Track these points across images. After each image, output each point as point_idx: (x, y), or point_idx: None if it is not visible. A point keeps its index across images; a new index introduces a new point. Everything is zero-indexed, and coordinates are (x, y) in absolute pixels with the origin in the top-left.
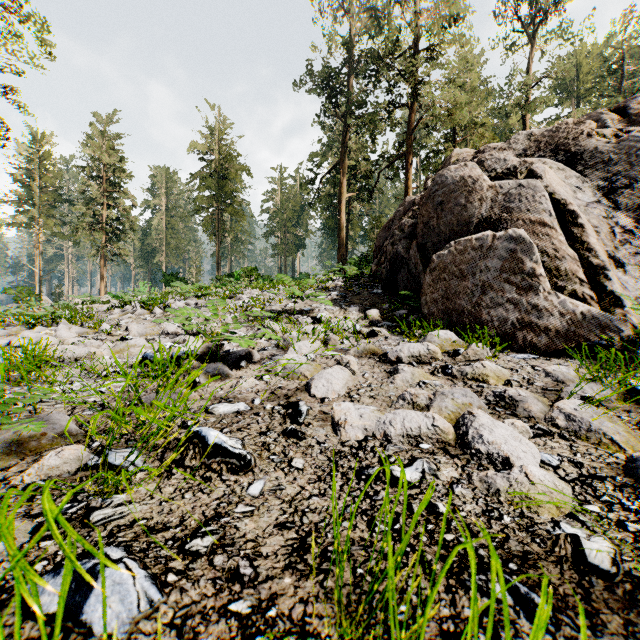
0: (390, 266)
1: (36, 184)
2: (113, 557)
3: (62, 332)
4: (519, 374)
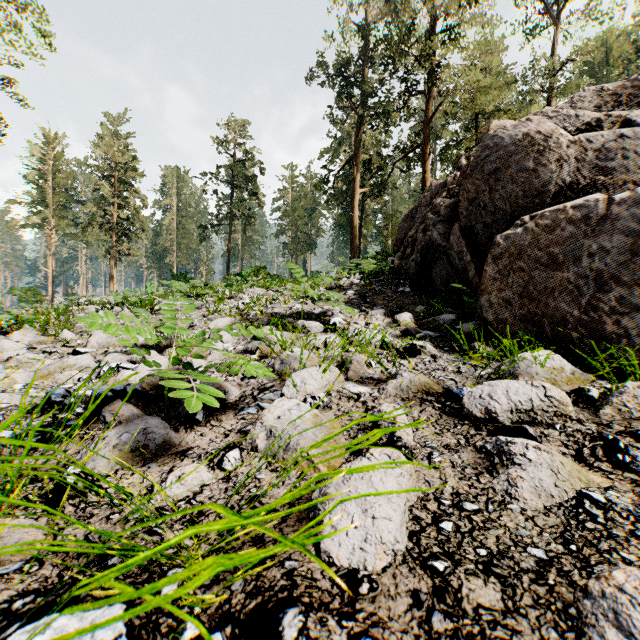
0: (421, 258)
1: (48, 185)
2: None
3: (6, 342)
4: None
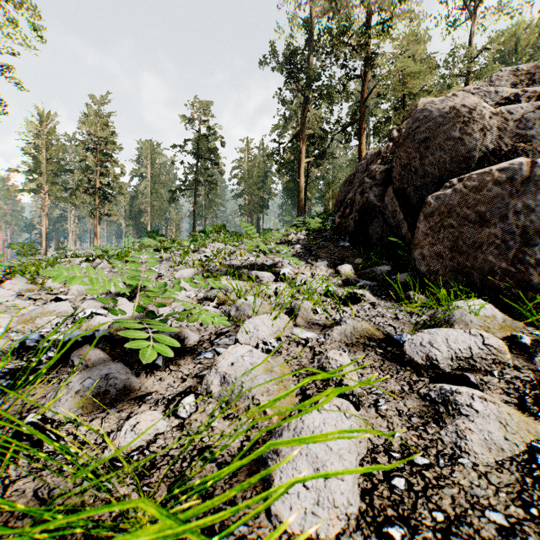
0: (359, 216)
1: (42, 156)
2: None
3: None
4: None
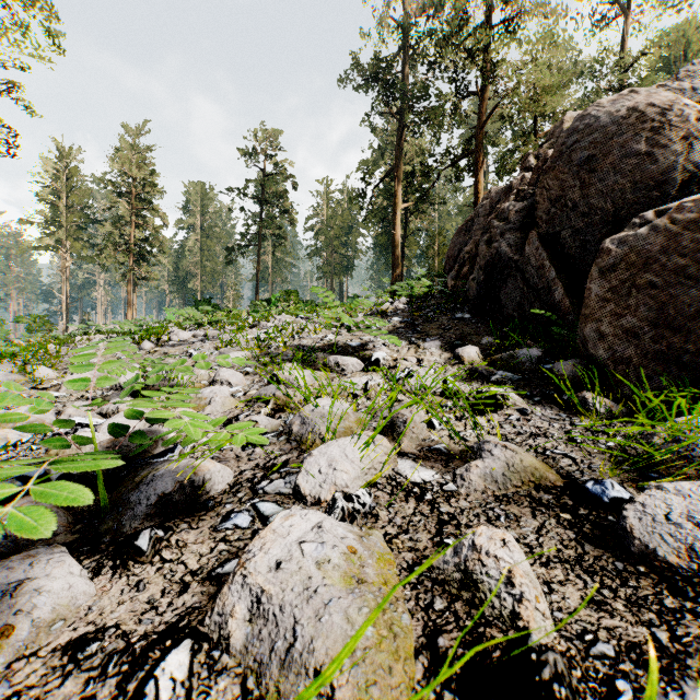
0: (485, 276)
1: (62, 203)
2: None
3: None
4: None
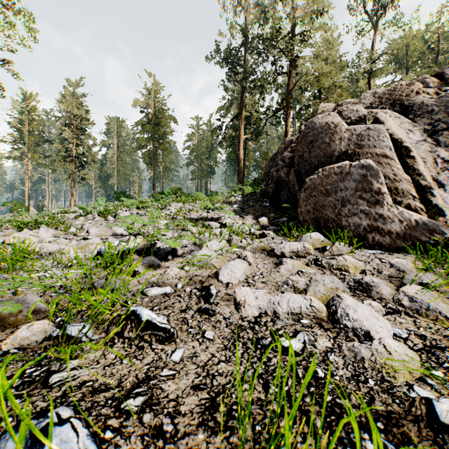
0: (275, 186)
1: (26, 129)
2: (63, 416)
3: (42, 233)
4: (371, 265)
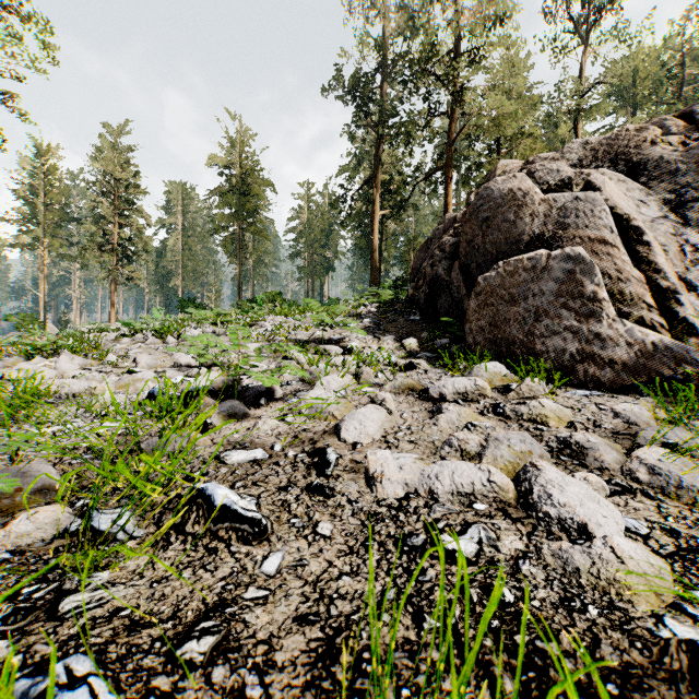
0: (429, 290)
1: (41, 201)
2: (77, 672)
3: (62, 364)
4: (583, 414)
